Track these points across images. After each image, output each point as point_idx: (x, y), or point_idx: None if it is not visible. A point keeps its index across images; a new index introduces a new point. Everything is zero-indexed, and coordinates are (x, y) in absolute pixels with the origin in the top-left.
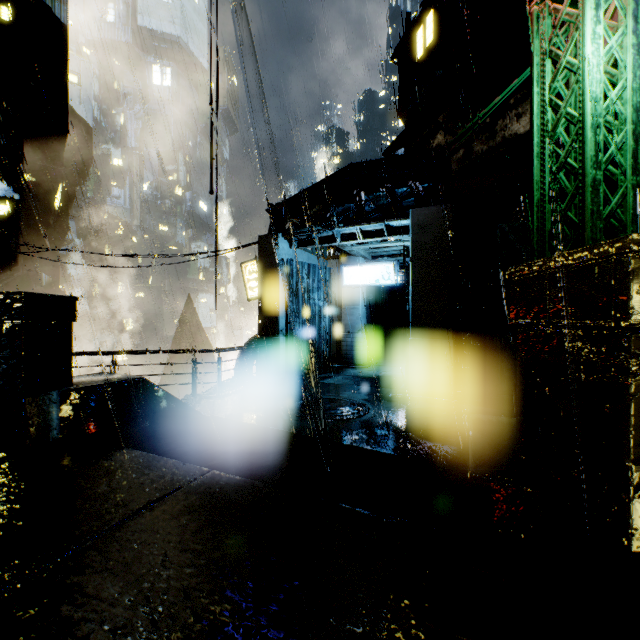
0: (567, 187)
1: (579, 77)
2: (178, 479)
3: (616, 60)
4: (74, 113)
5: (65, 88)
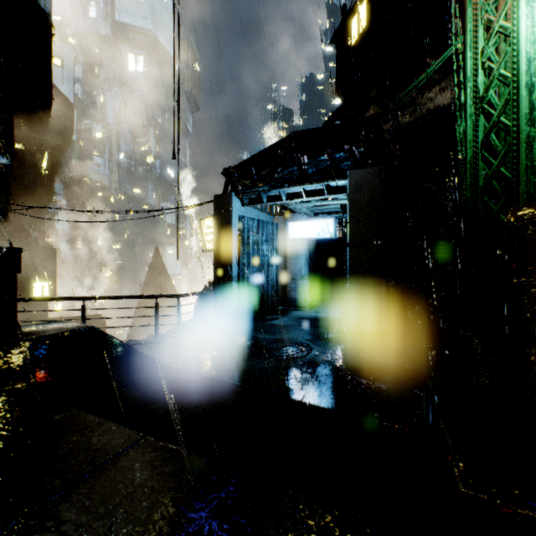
0: (497, 146)
1: (513, 39)
2: (106, 449)
3: None
4: (58, 91)
5: (49, 69)
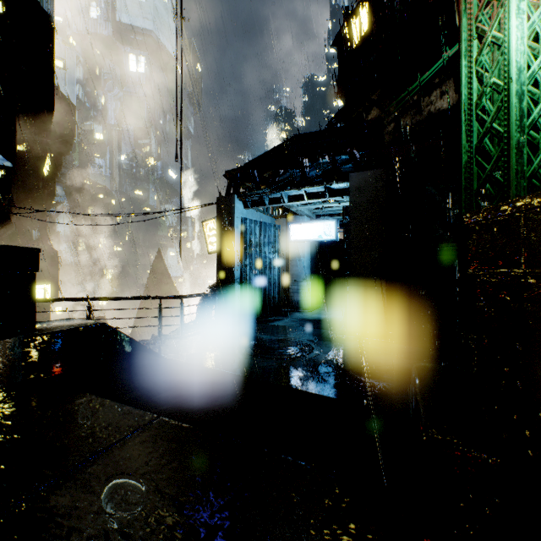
0: (491, 151)
1: (504, 49)
2: (125, 427)
3: (534, 38)
4: (60, 93)
5: (51, 71)
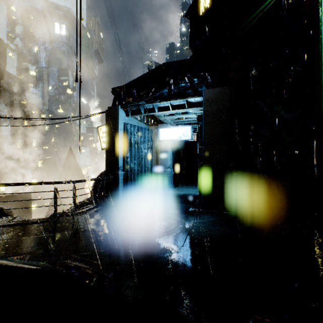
0: None
1: None
2: None
3: None
4: None
5: None
